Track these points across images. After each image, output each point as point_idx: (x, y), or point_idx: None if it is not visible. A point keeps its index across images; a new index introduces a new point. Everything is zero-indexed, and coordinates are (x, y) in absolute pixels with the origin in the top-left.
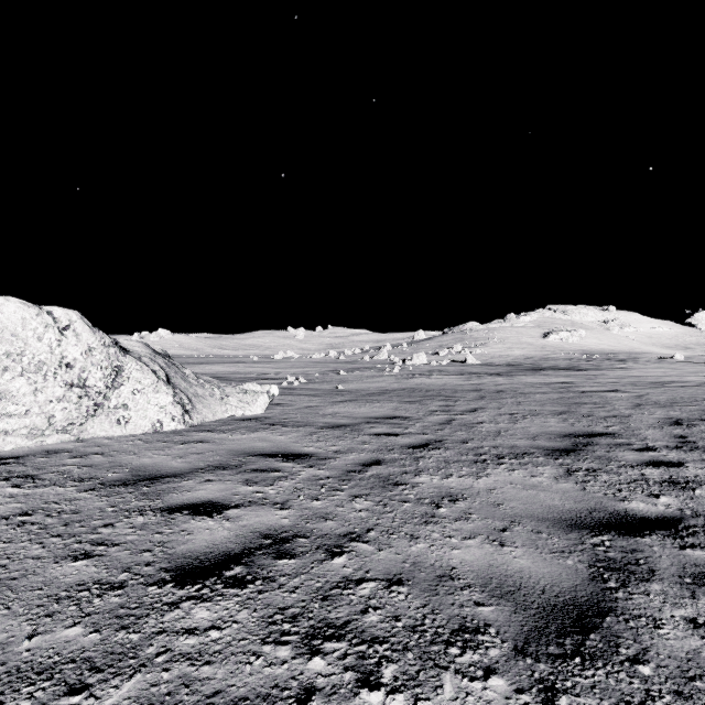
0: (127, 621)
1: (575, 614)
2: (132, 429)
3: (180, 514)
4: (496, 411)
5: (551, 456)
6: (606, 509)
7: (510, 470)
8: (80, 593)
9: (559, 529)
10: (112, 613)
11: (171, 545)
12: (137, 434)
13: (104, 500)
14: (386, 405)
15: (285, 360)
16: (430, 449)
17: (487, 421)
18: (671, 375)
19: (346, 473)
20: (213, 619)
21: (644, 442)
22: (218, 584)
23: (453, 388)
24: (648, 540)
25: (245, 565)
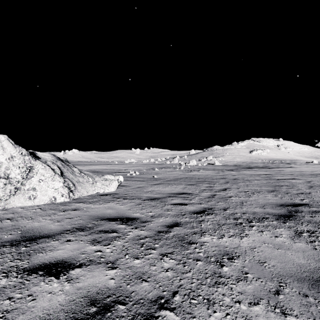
0: None
1: None
2: (38, 201)
3: (35, 275)
4: (236, 190)
5: (280, 220)
6: None
7: (260, 232)
8: None
9: (318, 291)
10: None
11: (11, 316)
12: (40, 204)
13: None
14: (178, 186)
15: (130, 163)
16: (206, 215)
17: (233, 196)
18: (316, 170)
19: (157, 233)
20: None
21: None
22: None
23: (211, 177)
24: None
25: None
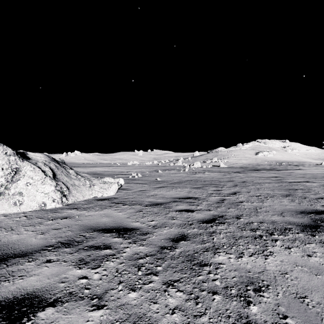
0: None
1: None
2: (24, 208)
3: None
4: (247, 194)
5: (306, 232)
6: None
7: (287, 248)
8: None
9: None
10: None
11: None
12: (27, 211)
13: None
14: (183, 190)
15: (133, 165)
16: (217, 224)
17: (245, 201)
18: None
19: (160, 249)
20: None
21: None
22: None
23: (218, 179)
24: None
25: None
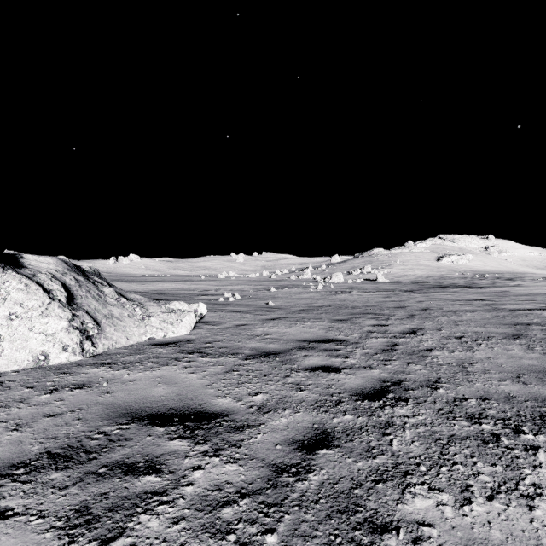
0: None
1: None
2: (4, 364)
3: None
4: (437, 333)
5: None
6: None
7: None
8: None
9: None
10: None
11: None
12: (8, 371)
13: None
14: (316, 325)
15: (227, 279)
16: (393, 403)
17: (436, 347)
18: None
19: (274, 475)
20: None
21: None
22: None
23: (377, 304)
24: None
25: None
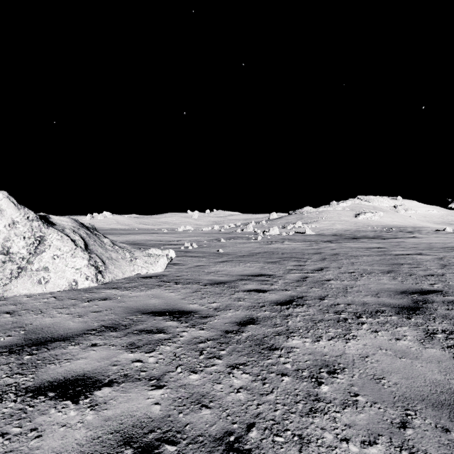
0: None
1: None
2: (51, 287)
3: (43, 399)
4: (337, 270)
5: (402, 315)
6: None
7: (373, 332)
8: None
9: None
10: None
11: None
12: (55, 291)
13: None
14: (254, 265)
15: (185, 232)
16: (295, 306)
17: (333, 278)
18: (451, 242)
19: (224, 334)
20: None
21: None
22: None
23: (301, 251)
24: None
25: None
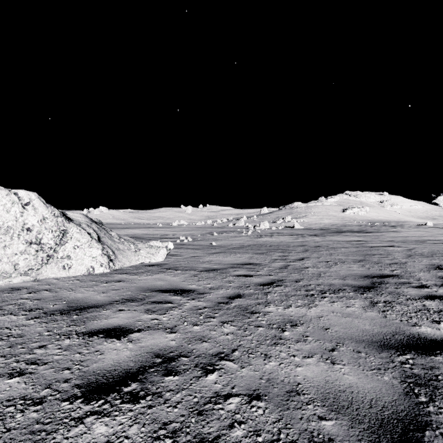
0: (38, 437)
1: (400, 428)
2: (73, 272)
3: (96, 337)
4: (316, 259)
5: (358, 292)
6: (404, 332)
7: (331, 302)
8: (7, 408)
9: (372, 349)
10: (28, 428)
11: (86, 364)
12: (76, 276)
13: (43, 326)
14: (243, 256)
15: (179, 226)
16: (274, 287)
17: (311, 266)
18: (427, 235)
19: (217, 304)
20: (108, 434)
21: (419, 281)
22: (117, 399)
23: (287, 244)
24: (440, 358)
25: (139, 382)
